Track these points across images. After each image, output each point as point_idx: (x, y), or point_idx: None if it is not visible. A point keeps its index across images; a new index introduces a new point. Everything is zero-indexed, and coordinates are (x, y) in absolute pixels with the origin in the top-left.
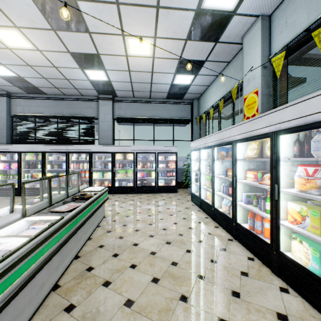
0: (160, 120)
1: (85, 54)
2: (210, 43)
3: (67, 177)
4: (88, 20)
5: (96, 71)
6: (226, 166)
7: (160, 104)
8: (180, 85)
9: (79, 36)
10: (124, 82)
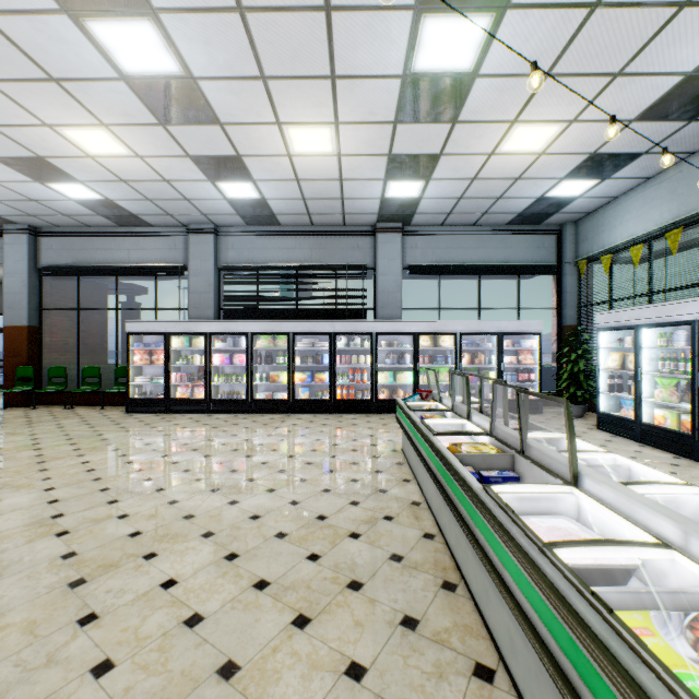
0: (494, 268)
1: (414, 156)
2: (678, 123)
3: (333, 380)
4: (469, 104)
5: (408, 182)
6: None
7: (492, 236)
8: (556, 199)
9: (432, 129)
10: (446, 198)
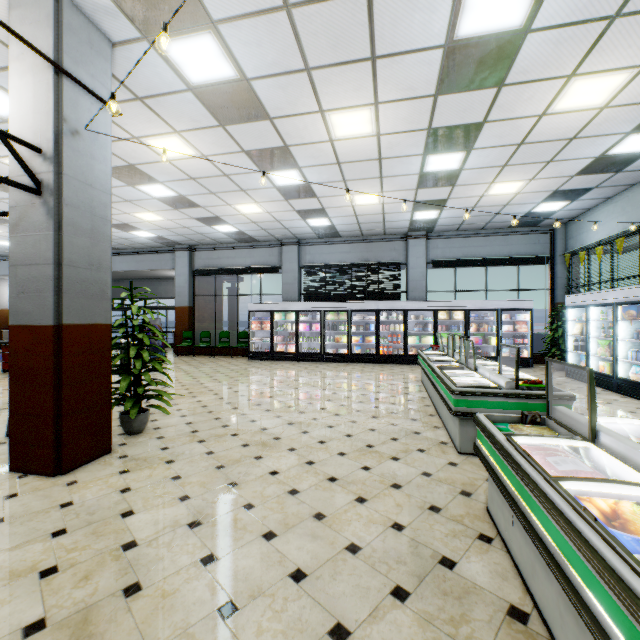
0: (497, 260)
1: (430, 200)
2: (608, 174)
3: (377, 341)
4: (461, 179)
5: (428, 212)
6: (638, 328)
7: (497, 237)
8: (541, 212)
9: (440, 189)
10: (456, 217)
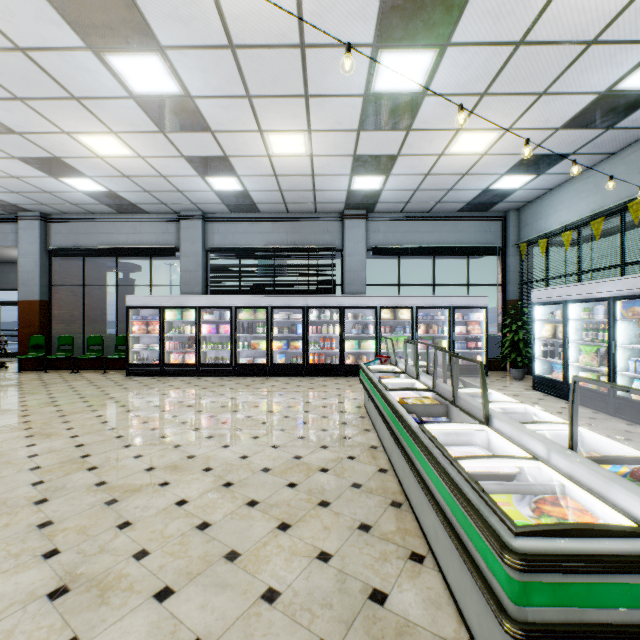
0: (446, 249)
1: (375, 156)
2: (597, 130)
3: (306, 347)
4: (421, 116)
5: (371, 177)
6: None
7: (445, 222)
8: (499, 190)
9: (390, 135)
10: (404, 190)
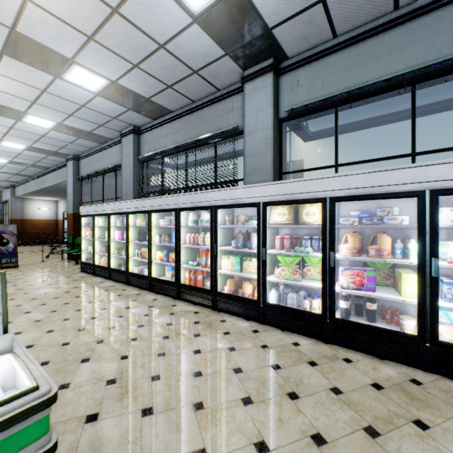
0: (443, 67)
1: None
2: None
3: (178, 261)
4: None
5: None
6: None
7: (443, 9)
8: None
9: None
10: None
